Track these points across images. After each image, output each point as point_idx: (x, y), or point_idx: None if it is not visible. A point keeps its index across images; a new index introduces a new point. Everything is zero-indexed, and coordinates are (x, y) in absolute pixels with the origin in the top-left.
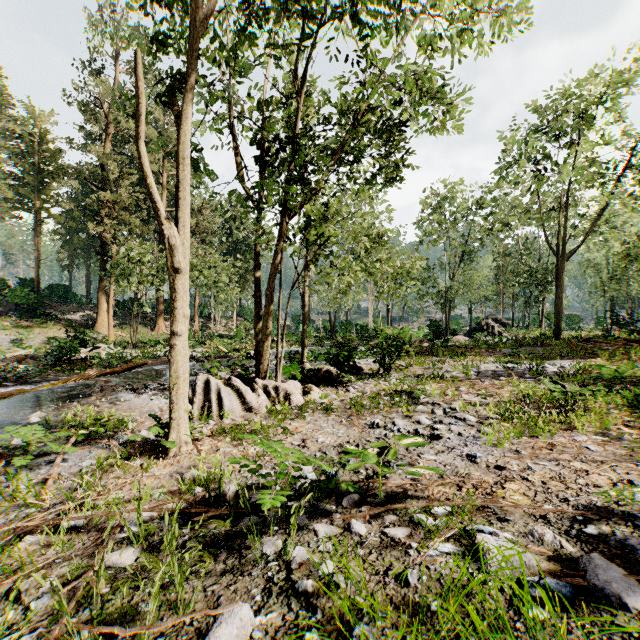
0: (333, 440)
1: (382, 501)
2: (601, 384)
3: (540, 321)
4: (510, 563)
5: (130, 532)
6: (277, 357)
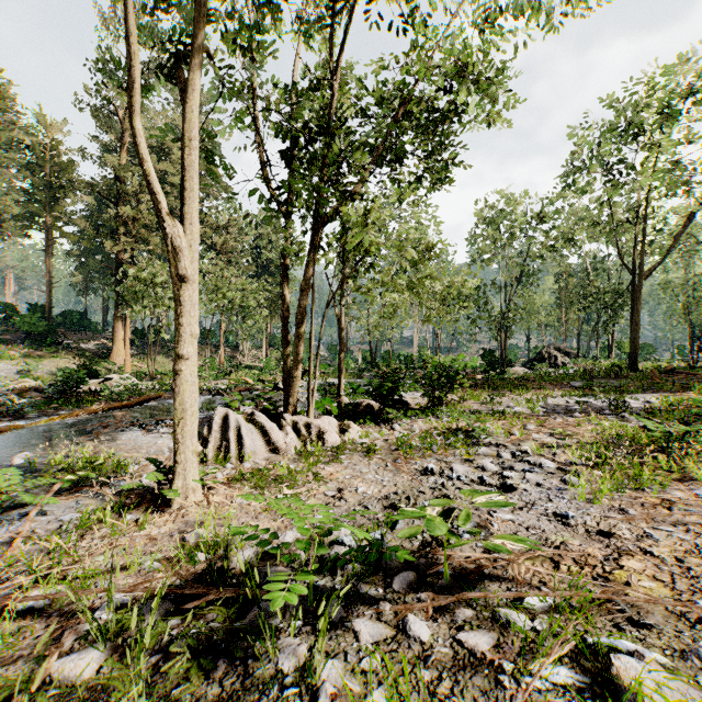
0: (377, 490)
1: (449, 583)
2: None
3: (609, 351)
4: None
5: (93, 627)
6: (309, 389)
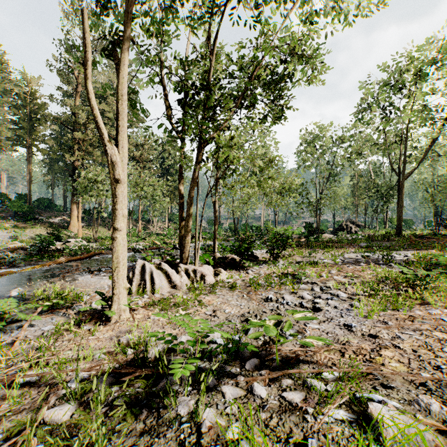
0: (237, 311)
1: (278, 365)
2: (441, 269)
3: (385, 223)
4: (405, 436)
5: (68, 391)
6: (195, 248)
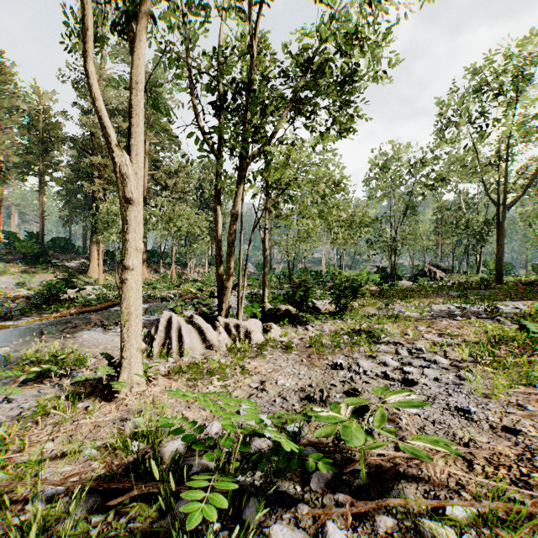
0: (294, 383)
1: (365, 483)
2: None
3: (477, 268)
4: None
5: (13, 527)
6: (238, 296)
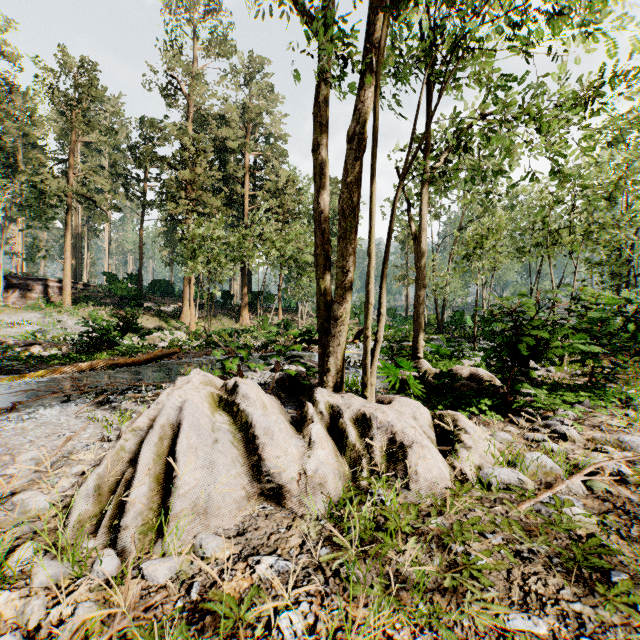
0: None
1: None
2: None
3: None
4: None
5: None
6: (366, 339)
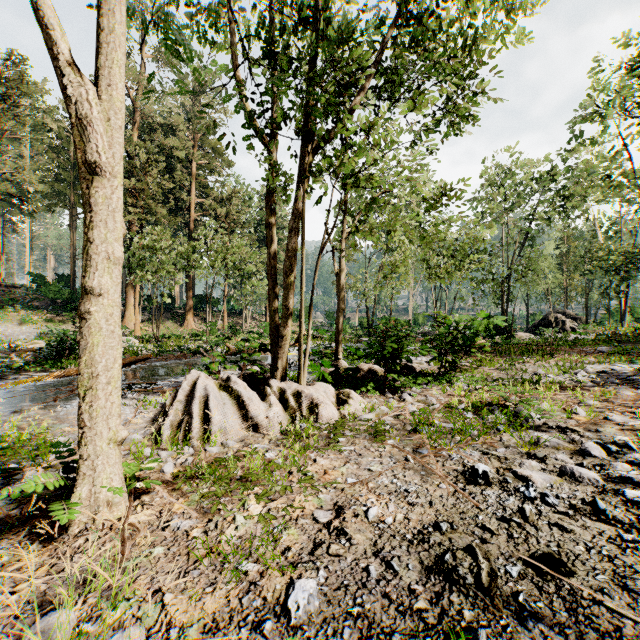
0: (401, 516)
1: None
2: None
3: (621, 316)
4: None
5: None
6: (300, 349)
